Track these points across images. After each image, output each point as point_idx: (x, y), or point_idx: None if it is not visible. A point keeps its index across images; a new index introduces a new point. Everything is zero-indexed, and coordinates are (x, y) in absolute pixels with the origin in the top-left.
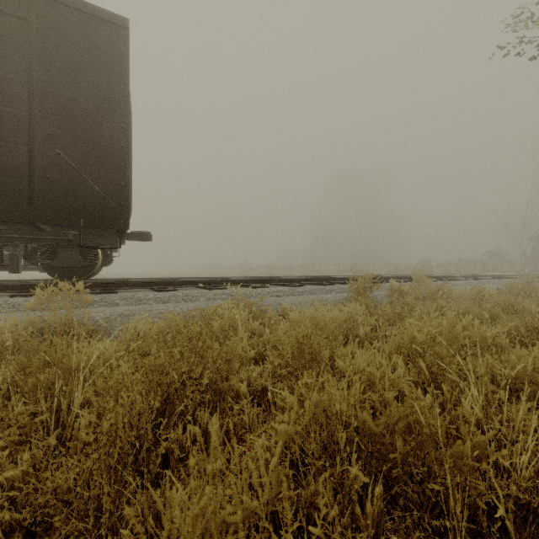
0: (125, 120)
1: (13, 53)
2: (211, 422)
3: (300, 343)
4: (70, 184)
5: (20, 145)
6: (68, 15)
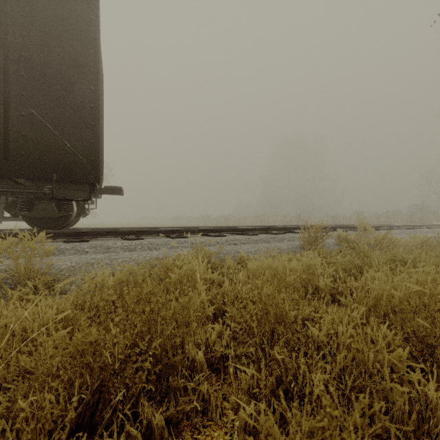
0: (95, 82)
1: None
2: (156, 419)
3: (264, 303)
4: (43, 141)
5: None
6: None
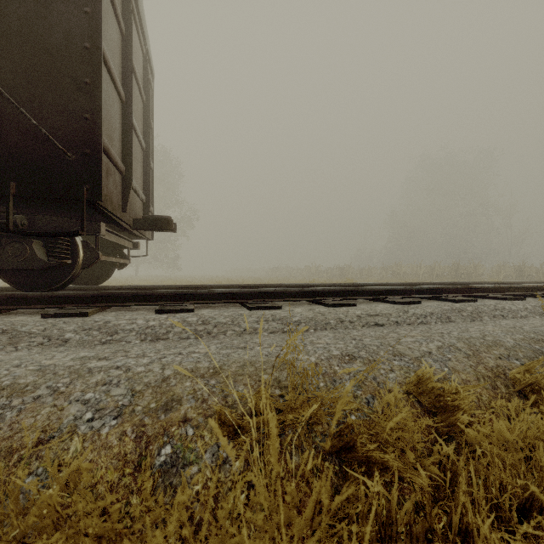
0: None
1: None
2: None
3: None
4: None
5: None
6: None
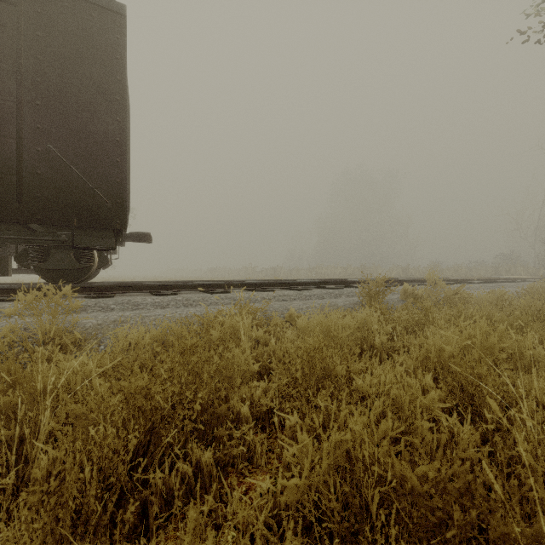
0: (122, 112)
1: (0, 40)
2: (205, 457)
3: (310, 356)
4: (62, 180)
5: (8, 138)
6: (60, 0)
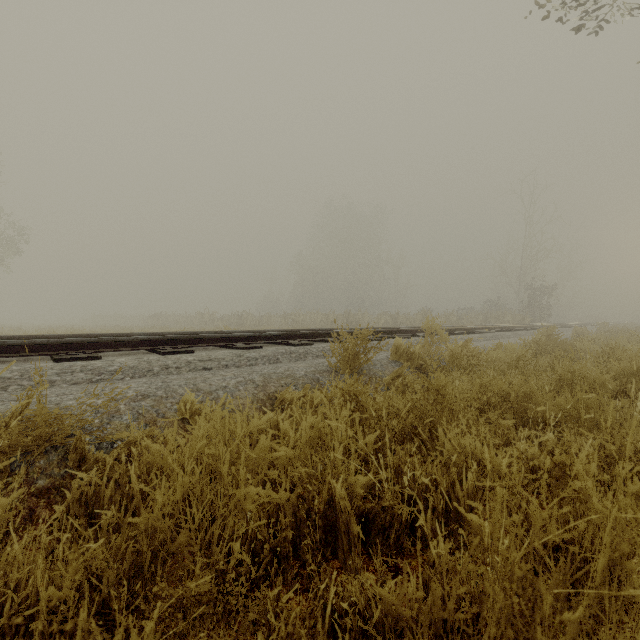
0: None
1: None
2: None
3: None
4: None
5: None
6: None
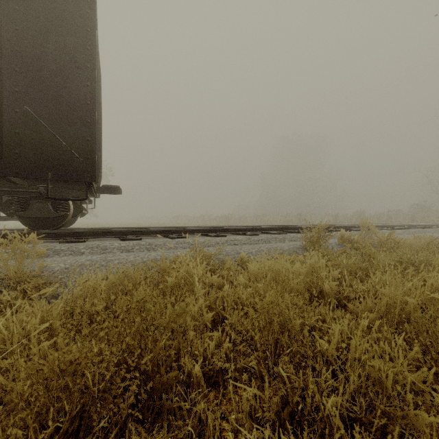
0: (92, 79)
1: None
2: None
3: (267, 311)
4: (38, 138)
5: None
6: None
